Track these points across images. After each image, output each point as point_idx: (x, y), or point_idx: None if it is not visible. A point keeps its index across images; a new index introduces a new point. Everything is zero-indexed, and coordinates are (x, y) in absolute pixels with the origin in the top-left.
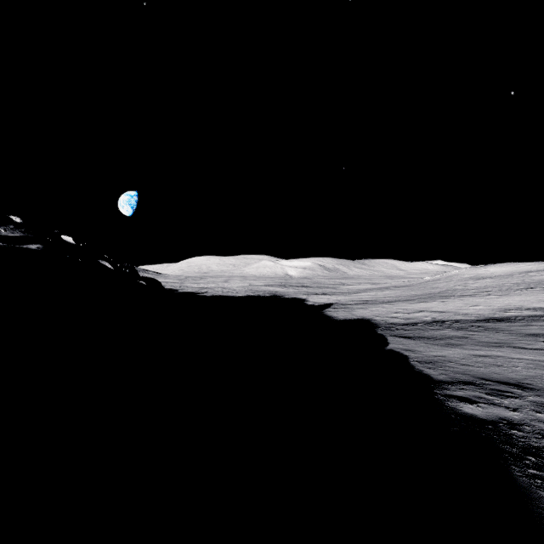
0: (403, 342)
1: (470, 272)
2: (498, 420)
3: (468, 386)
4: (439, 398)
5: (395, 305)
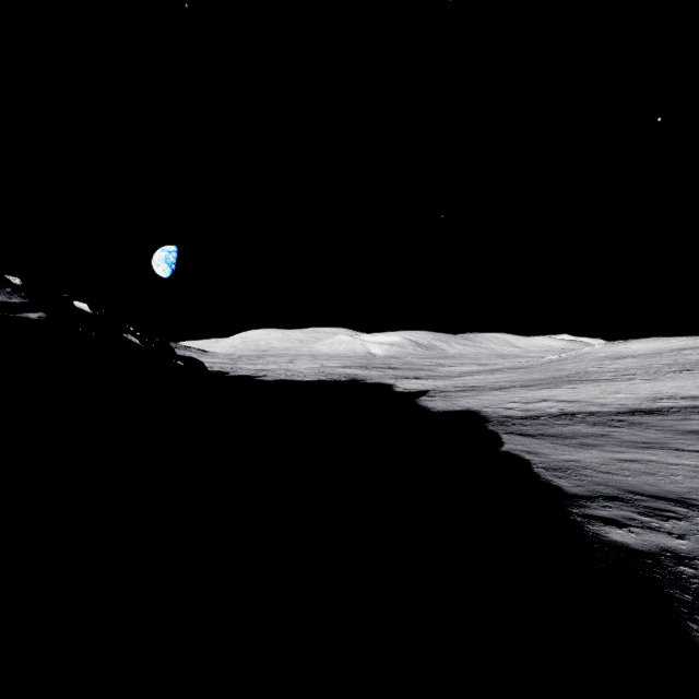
0: (522, 442)
1: (606, 350)
2: (659, 551)
3: (614, 502)
4: (575, 519)
5: (510, 393)
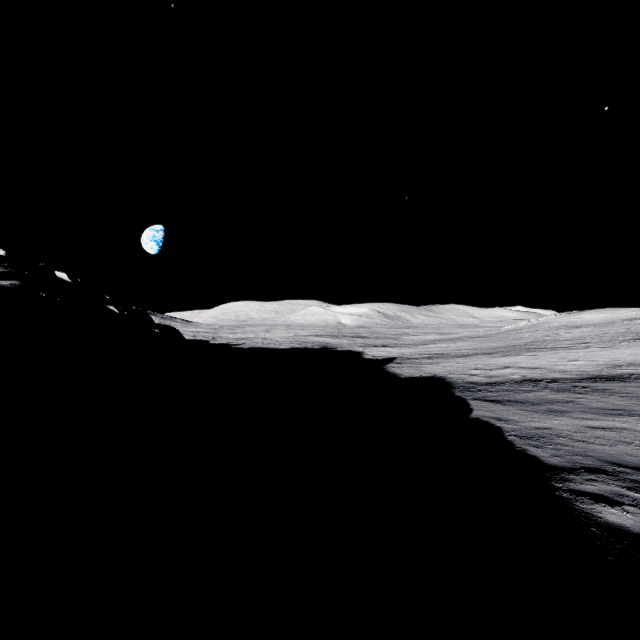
0: (491, 408)
1: (560, 319)
2: None
3: (598, 475)
4: (562, 495)
5: (473, 360)
